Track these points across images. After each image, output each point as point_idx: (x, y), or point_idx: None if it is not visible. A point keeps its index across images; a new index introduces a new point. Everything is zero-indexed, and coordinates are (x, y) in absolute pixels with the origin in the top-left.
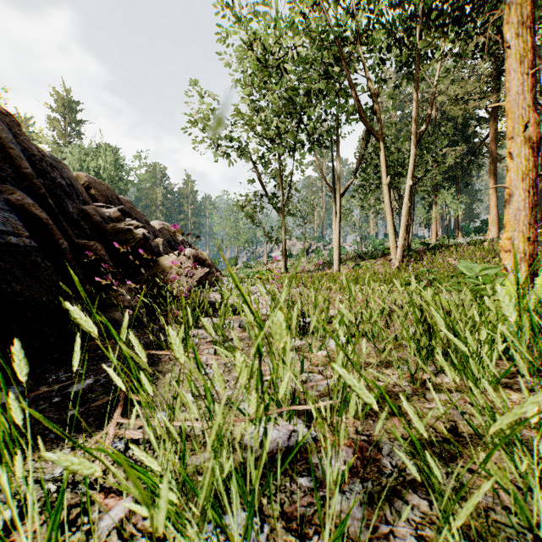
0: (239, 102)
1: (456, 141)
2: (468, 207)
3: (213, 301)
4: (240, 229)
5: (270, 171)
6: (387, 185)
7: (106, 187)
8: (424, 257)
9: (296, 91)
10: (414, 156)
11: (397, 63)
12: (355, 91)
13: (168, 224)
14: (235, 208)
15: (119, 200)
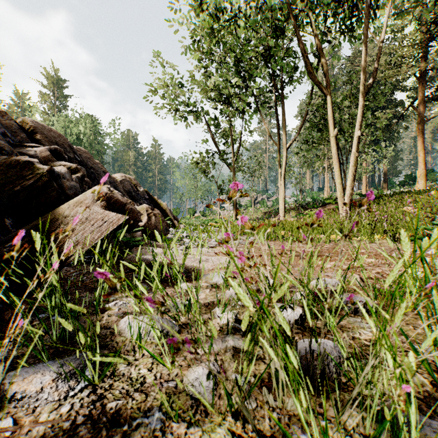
0: (195, 68)
1: (383, 106)
2: (391, 164)
3: (148, 260)
4: (197, 184)
5: (223, 132)
6: (334, 137)
7: (57, 134)
8: (373, 205)
9: (247, 53)
10: (362, 107)
11: (340, 27)
12: (303, 48)
13: (131, 177)
14: (193, 167)
15: (72, 148)
